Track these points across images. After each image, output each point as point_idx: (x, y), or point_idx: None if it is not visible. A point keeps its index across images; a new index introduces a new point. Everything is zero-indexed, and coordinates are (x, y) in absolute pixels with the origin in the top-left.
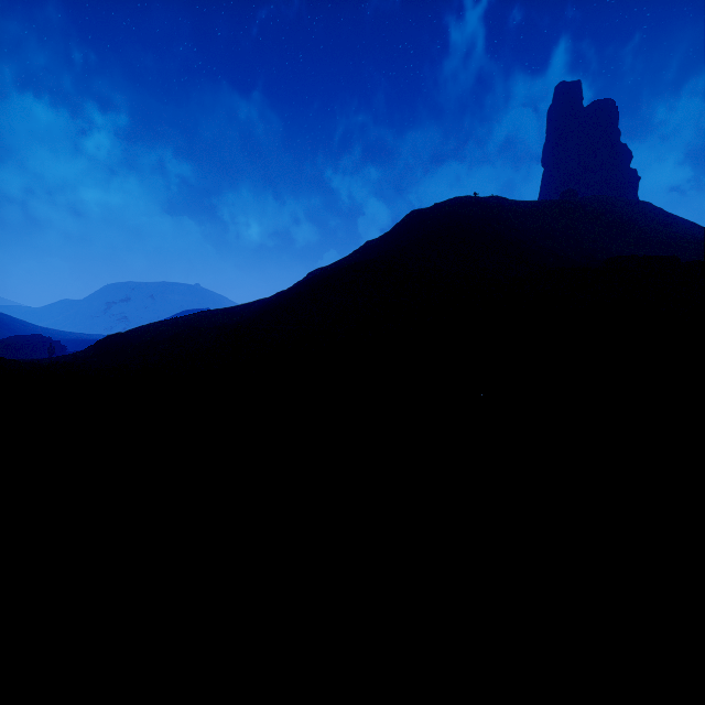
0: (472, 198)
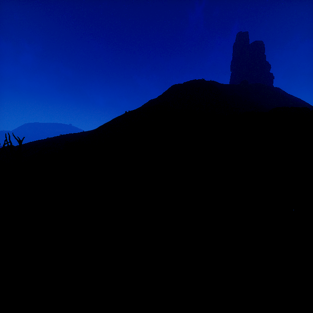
0: (202, 80)
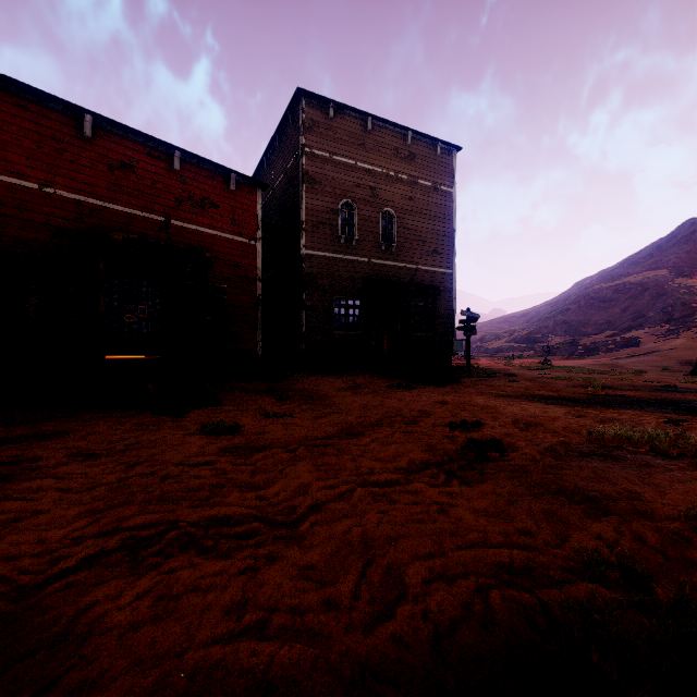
0: None
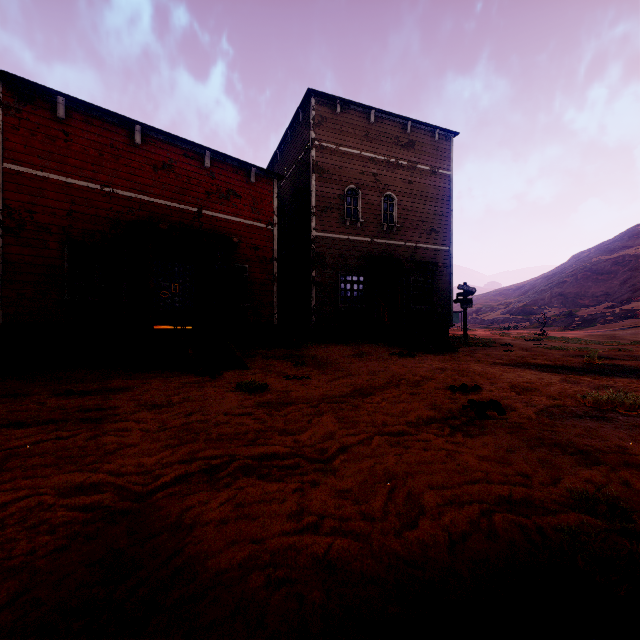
0: None
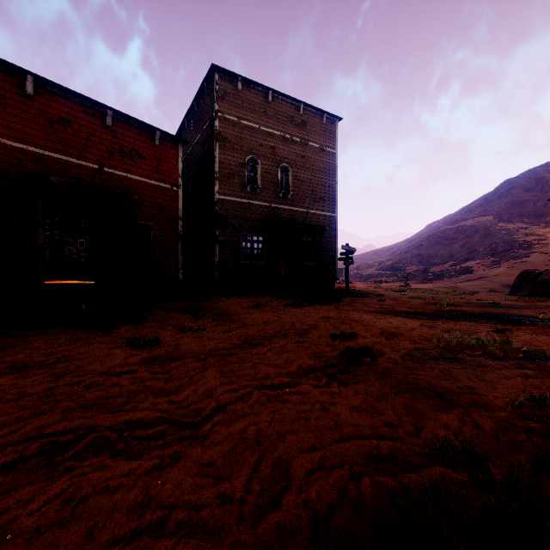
0: None
